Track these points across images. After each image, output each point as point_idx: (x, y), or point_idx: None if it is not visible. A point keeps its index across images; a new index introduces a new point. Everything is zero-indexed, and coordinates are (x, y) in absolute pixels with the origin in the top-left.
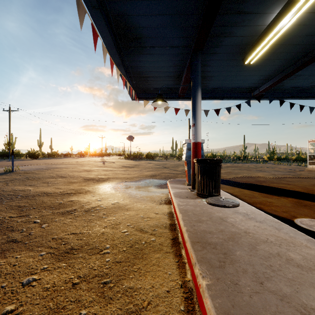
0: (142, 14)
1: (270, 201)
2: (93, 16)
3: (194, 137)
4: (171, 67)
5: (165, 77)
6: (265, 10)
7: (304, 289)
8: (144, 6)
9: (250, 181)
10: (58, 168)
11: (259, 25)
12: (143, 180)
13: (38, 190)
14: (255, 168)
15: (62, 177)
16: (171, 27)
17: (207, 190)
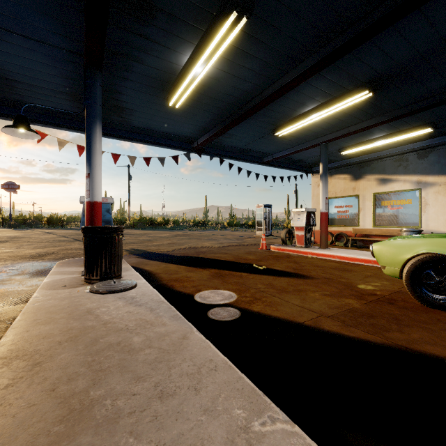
0: None
1: (191, 275)
2: None
3: (89, 193)
4: (57, 77)
5: (51, 90)
6: (174, 47)
7: (107, 377)
8: None
9: (188, 253)
10: None
11: (174, 63)
12: (10, 265)
13: None
14: (208, 236)
15: None
16: (35, 10)
17: (99, 271)
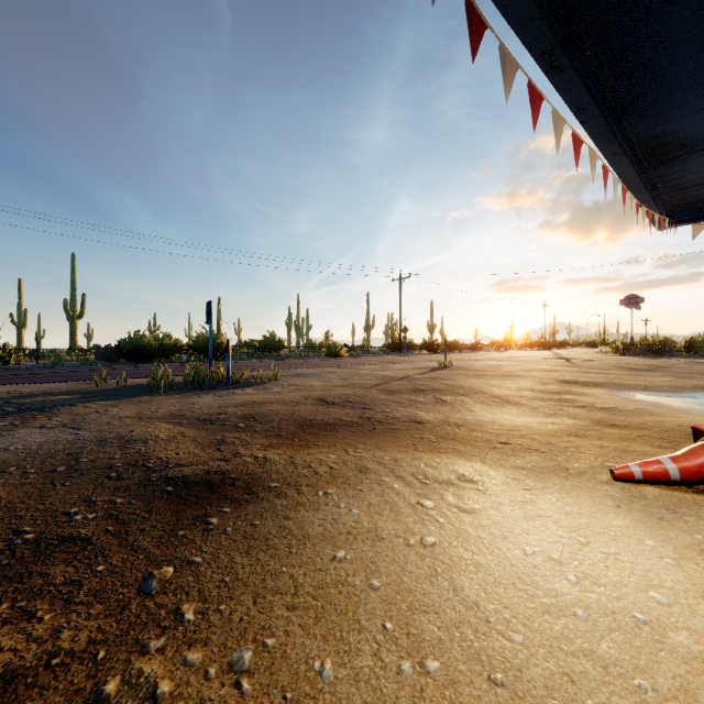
0: (699, 120)
1: None
2: (610, 161)
3: None
4: None
5: None
6: None
7: None
8: (703, 112)
9: None
10: (497, 365)
11: None
12: (690, 392)
13: (512, 385)
14: None
15: (520, 376)
16: None
17: None
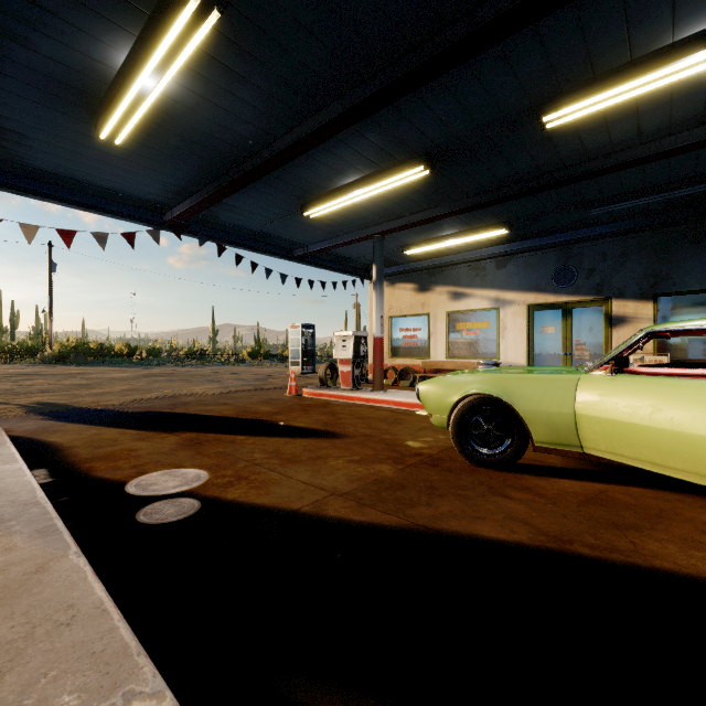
0: None
1: (139, 446)
2: None
3: None
4: None
5: None
6: (92, 30)
7: None
8: None
9: (155, 407)
10: None
11: (98, 61)
12: None
13: None
14: (207, 376)
15: None
16: None
17: None
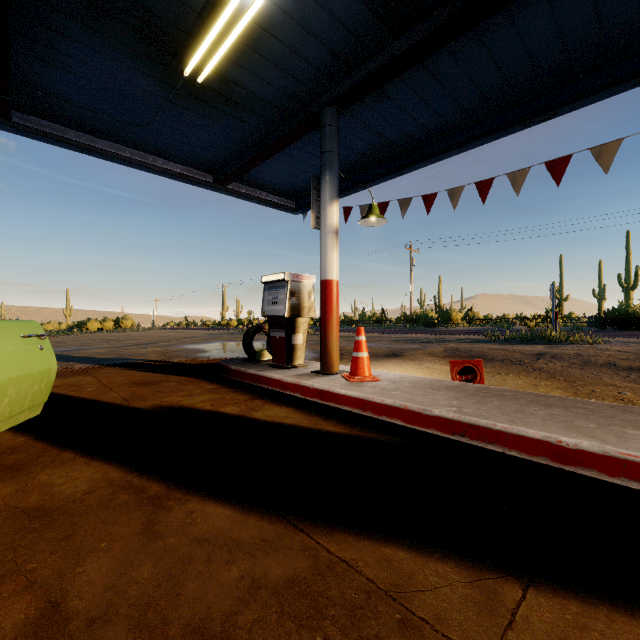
0: None
1: None
2: None
3: None
4: None
5: None
6: None
7: (572, 413)
8: None
9: None
10: None
11: None
12: None
13: None
14: None
15: None
16: None
17: None
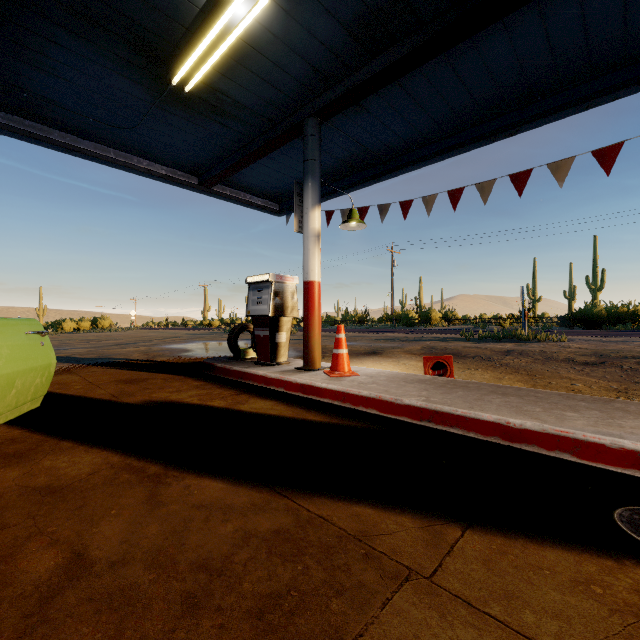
0: None
1: None
2: None
3: None
4: None
5: None
6: None
7: (524, 400)
8: None
9: None
10: None
11: None
12: None
13: None
14: None
15: None
16: None
17: None
